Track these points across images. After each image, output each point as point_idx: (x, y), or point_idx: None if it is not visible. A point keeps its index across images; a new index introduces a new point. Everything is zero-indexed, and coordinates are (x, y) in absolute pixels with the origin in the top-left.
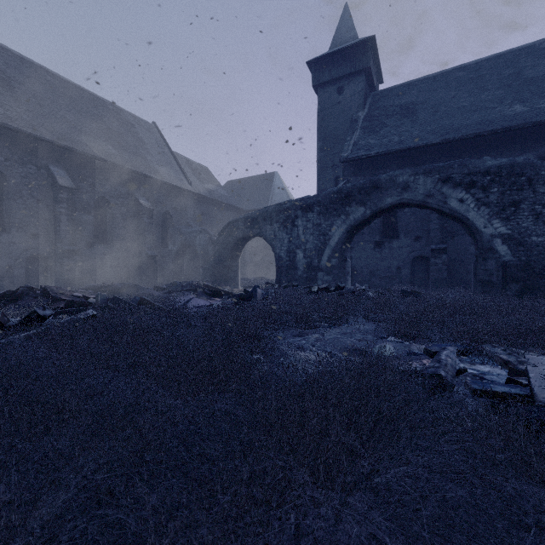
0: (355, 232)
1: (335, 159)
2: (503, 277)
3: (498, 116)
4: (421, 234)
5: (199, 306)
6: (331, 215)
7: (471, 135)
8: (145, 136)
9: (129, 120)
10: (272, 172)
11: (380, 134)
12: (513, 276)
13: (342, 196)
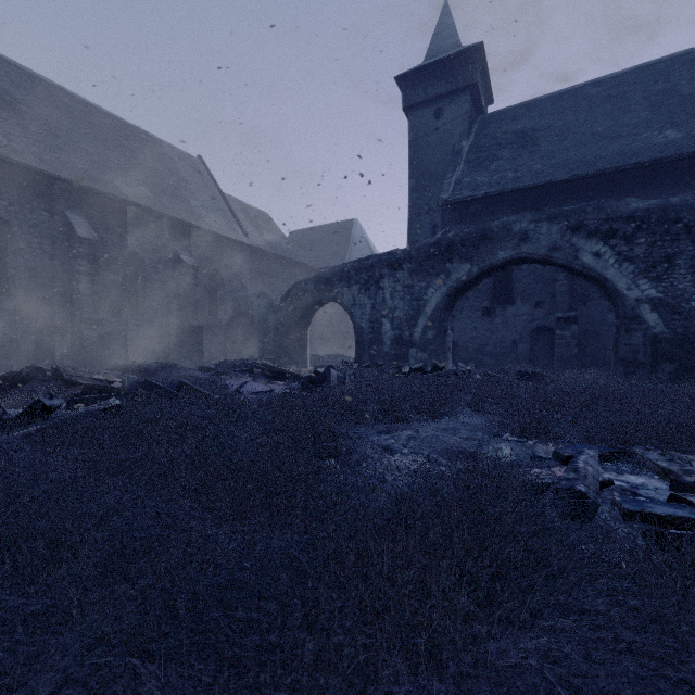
0: (458, 296)
1: (431, 202)
2: (653, 354)
3: (644, 144)
4: (543, 298)
5: (256, 393)
6: (427, 274)
7: (609, 170)
8: (188, 174)
9: (168, 153)
10: (351, 219)
11: (490, 170)
12: (665, 353)
13: (441, 249)
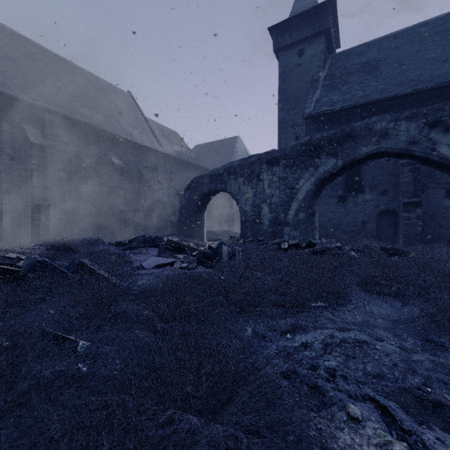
0: (324, 186)
1: (295, 119)
2: None
3: None
4: (387, 188)
5: (157, 267)
6: (298, 168)
7: (446, 83)
8: (120, 102)
9: (106, 88)
10: (235, 136)
11: (342, 91)
12: None
13: (311, 147)
